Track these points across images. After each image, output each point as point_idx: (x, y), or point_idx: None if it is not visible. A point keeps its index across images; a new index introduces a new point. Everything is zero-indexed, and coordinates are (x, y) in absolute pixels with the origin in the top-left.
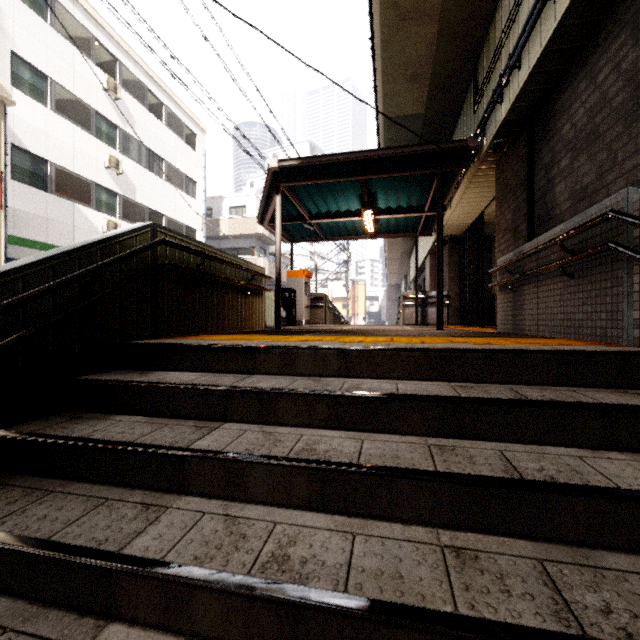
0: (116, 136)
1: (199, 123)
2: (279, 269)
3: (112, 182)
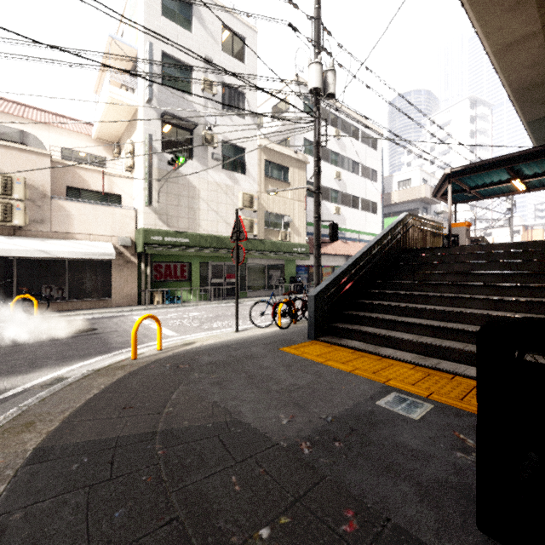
0: (338, 159)
1: (378, 131)
2: (450, 223)
3: (336, 185)
